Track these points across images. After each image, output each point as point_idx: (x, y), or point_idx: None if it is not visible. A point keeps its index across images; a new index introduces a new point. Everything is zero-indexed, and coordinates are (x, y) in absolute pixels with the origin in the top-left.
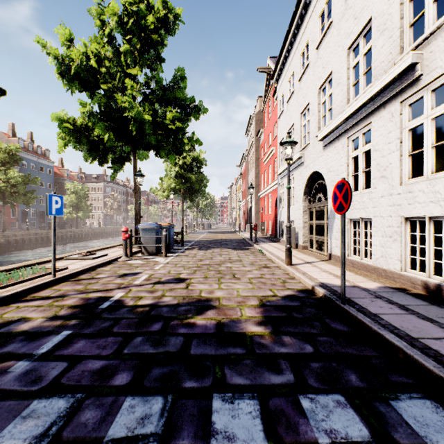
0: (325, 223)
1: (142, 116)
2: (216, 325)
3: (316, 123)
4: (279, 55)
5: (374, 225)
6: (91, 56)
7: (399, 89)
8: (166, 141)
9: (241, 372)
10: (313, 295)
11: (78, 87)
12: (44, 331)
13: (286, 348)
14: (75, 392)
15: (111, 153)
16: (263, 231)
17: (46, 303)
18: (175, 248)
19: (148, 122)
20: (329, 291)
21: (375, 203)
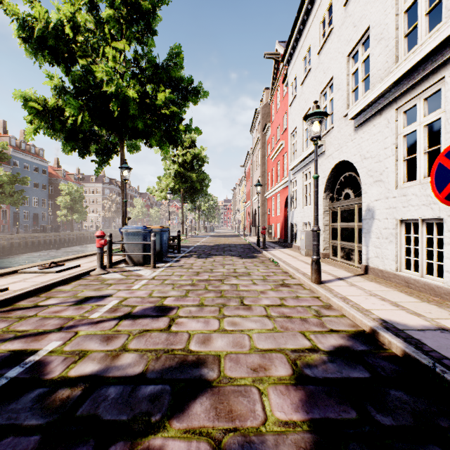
0: (355, 225)
1: (125, 93)
2: None
3: (344, 99)
4: (292, 29)
5: (449, 228)
6: (66, 22)
7: None
8: (158, 126)
9: None
10: (380, 347)
11: (47, 58)
12: None
13: None
14: None
15: (94, 143)
16: (271, 235)
17: None
18: (170, 255)
19: (133, 100)
20: (410, 343)
21: None
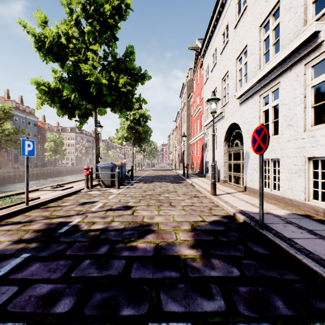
0: (240, 162)
1: (100, 81)
2: (154, 248)
3: (234, 85)
4: (205, 35)
5: (281, 163)
6: (62, 35)
7: (303, 53)
8: (119, 100)
9: (176, 297)
10: (235, 220)
11: (51, 58)
12: (6, 254)
13: (215, 271)
14: (17, 321)
15: (77, 110)
16: (193, 169)
17: (15, 228)
18: (126, 181)
19: (105, 85)
20: (248, 217)
21: (283, 146)
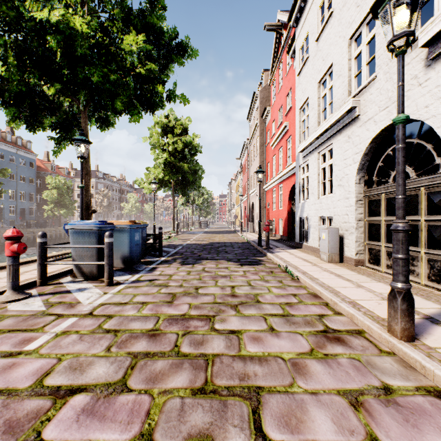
0: (420, 220)
1: (69, 22)
2: None
3: None
4: None
5: None
6: None
7: None
8: (126, 84)
9: None
10: None
11: None
12: None
13: None
14: None
15: (47, 113)
16: (272, 231)
17: None
18: (147, 259)
19: (81, 33)
20: None
21: None
